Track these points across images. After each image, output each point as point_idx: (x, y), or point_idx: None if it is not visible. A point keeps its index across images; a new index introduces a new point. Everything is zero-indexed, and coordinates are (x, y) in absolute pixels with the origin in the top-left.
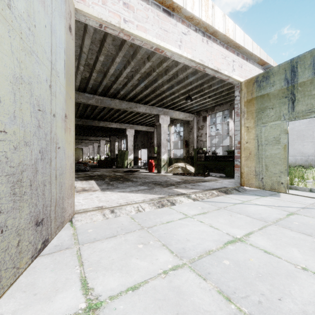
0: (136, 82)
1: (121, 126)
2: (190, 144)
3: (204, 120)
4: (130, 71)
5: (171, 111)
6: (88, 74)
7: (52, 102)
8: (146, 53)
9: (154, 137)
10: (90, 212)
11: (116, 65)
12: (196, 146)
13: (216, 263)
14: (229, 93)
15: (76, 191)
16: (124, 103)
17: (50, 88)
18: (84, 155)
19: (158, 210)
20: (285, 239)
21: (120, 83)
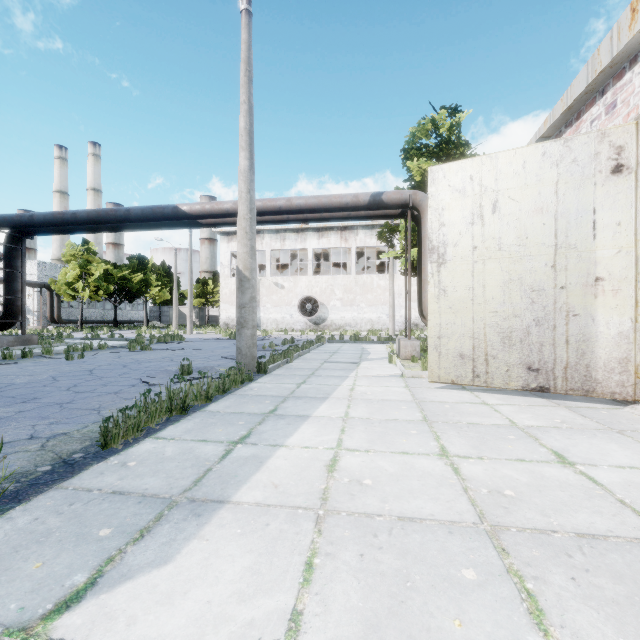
0: None
1: None
2: None
3: None
4: None
5: None
6: None
7: (559, 277)
8: None
9: None
10: None
11: None
12: None
13: (511, 433)
14: None
15: None
16: None
17: (554, 267)
18: None
19: None
20: (559, 493)
21: None
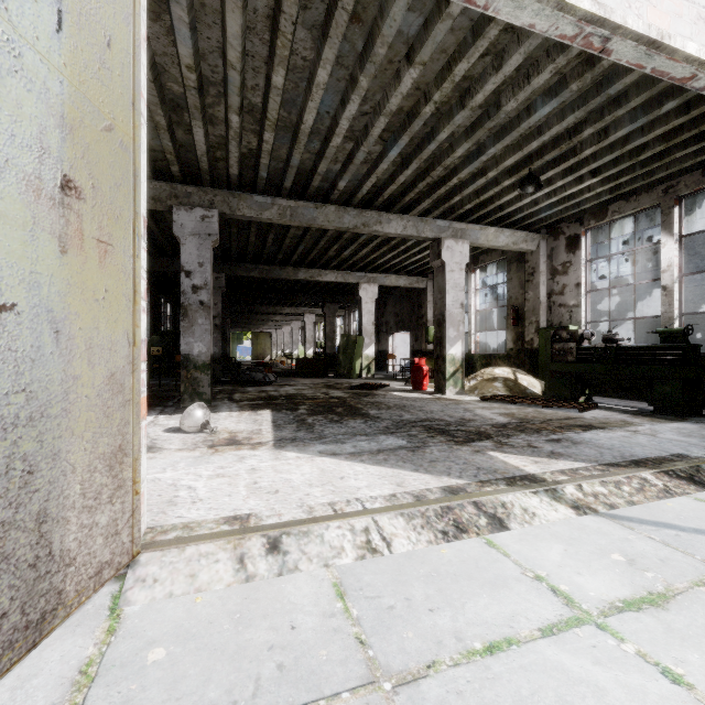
0: (378, 148)
1: (347, 278)
2: (528, 316)
3: (572, 246)
4: (358, 113)
5: (474, 229)
6: (255, 139)
7: None
8: (404, 40)
9: (427, 301)
10: (196, 544)
11: (320, 96)
12: (546, 322)
13: None
14: (665, 152)
15: (209, 445)
16: (348, 214)
17: None
18: (275, 347)
19: (442, 551)
20: None
21: (337, 159)
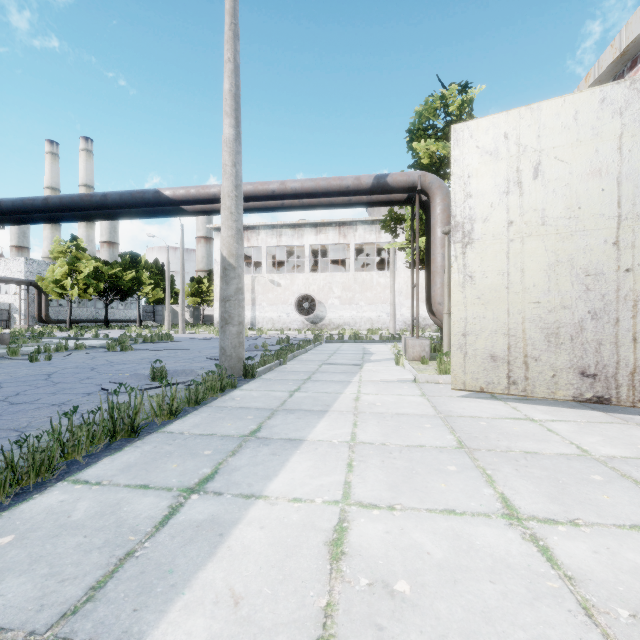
0: None
1: None
2: None
3: None
4: None
5: None
6: None
7: (623, 257)
8: None
9: None
10: None
11: None
12: None
13: (592, 470)
14: None
15: None
16: None
17: (617, 244)
18: None
19: None
20: None
21: None
